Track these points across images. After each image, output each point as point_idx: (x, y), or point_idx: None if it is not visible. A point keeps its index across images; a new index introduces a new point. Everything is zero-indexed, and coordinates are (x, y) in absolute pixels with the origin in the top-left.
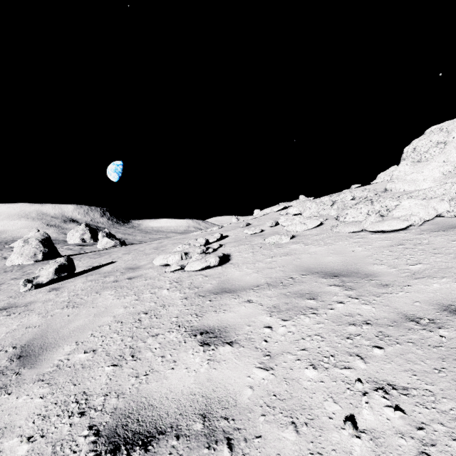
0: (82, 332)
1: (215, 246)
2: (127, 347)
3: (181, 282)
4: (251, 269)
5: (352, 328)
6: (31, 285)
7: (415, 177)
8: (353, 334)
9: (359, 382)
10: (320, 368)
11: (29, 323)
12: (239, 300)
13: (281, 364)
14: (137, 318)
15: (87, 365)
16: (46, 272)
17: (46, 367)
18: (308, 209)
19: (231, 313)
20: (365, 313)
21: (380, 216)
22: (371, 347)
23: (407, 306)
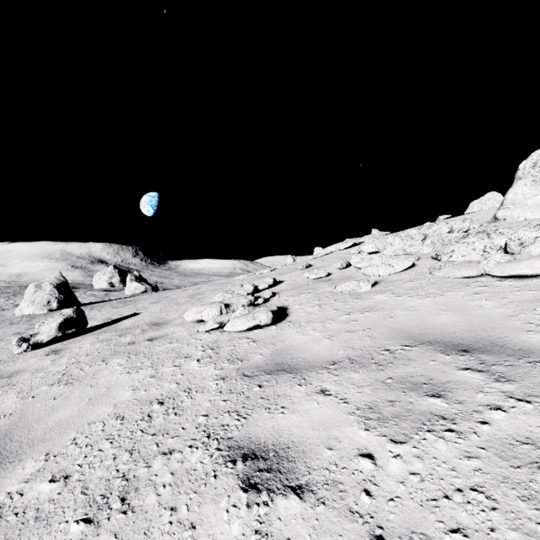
0: (62, 433)
1: (266, 296)
2: (118, 475)
3: (218, 349)
4: (321, 332)
5: None
6: (27, 345)
7: (539, 200)
8: None
9: None
10: None
11: (0, 409)
12: (306, 388)
13: None
14: (147, 411)
15: (45, 513)
16: (48, 328)
17: None
18: (389, 246)
19: (296, 416)
20: None
21: (504, 253)
22: None
23: None
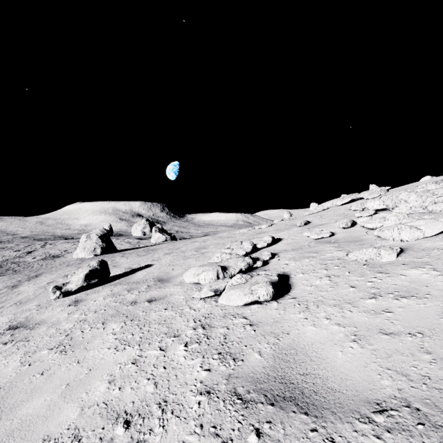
0: None
1: (265, 257)
2: None
3: (209, 329)
4: (340, 326)
5: None
6: (59, 293)
7: None
8: None
9: None
10: None
11: None
12: None
13: None
14: (107, 438)
15: None
16: (76, 278)
17: None
18: (403, 203)
19: None
20: None
21: None
22: None
23: None
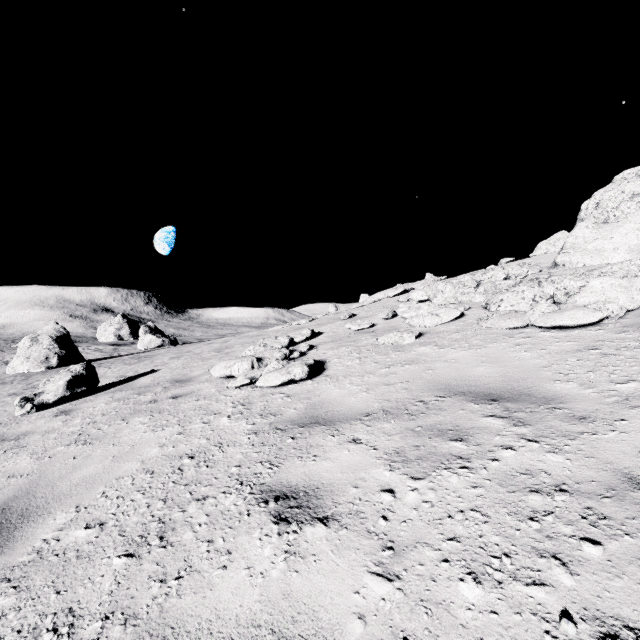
0: (89, 488)
1: (303, 349)
2: (154, 519)
3: (250, 405)
4: (358, 386)
5: (536, 499)
6: (31, 406)
7: (600, 245)
8: (540, 511)
9: (569, 622)
10: (488, 580)
11: (14, 470)
12: (338, 438)
13: (415, 568)
14: (178, 465)
15: (86, 552)
16: (54, 386)
17: (21, 553)
18: (440, 294)
19: (327, 462)
20: (554, 469)
21: (554, 303)
22: (577, 540)
23: (629, 459)
